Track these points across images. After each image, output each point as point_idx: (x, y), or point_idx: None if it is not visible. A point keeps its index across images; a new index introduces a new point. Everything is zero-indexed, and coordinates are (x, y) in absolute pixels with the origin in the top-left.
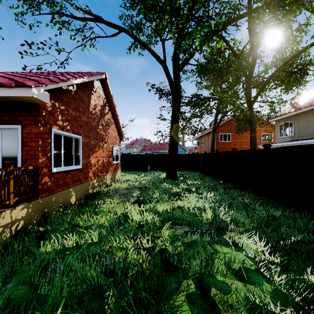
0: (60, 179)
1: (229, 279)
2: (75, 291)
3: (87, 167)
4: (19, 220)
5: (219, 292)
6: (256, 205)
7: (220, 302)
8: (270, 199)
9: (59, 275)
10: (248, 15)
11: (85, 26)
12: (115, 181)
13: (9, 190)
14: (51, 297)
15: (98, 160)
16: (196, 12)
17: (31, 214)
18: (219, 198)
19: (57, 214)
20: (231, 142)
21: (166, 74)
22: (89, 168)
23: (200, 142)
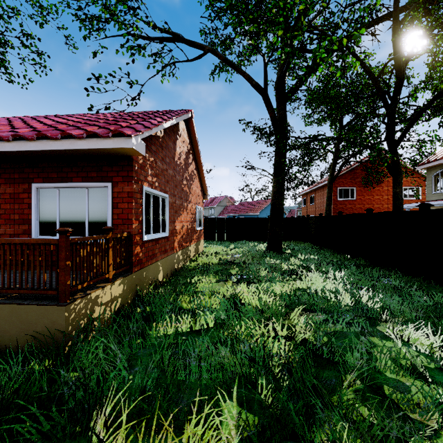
0: (150, 249)
1: (403, 377)
2: (223, 377)
3: (172, 234)
4: (117, 298)
5: (394, 390)
6: (412, 289)
7: (400, 400)
8: (430, 282)
9: (194, 359)
10: (392, 20)
11: (163, 49)
12: (199, 254)
13: (108, 261)
14: (203, 379)
15: (183, 225)
16: (312, 20)
17: (126, 291)
18: (354, 279)
19: (154, 293)
20: (355, 200)
21: (267, 107)
22: (174, 236)
23: (307, 200)
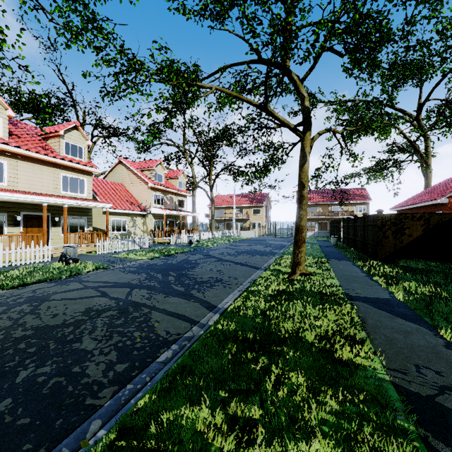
0: None
1: None
2: None
3: None
4: None
5: None
6: None
7: None
8: None
9: None
10: None
11: None
12: None
13: None
14: None
15: None
16: None
17: None
18: None
19: None
20: None
21: None
22: None
23: None
